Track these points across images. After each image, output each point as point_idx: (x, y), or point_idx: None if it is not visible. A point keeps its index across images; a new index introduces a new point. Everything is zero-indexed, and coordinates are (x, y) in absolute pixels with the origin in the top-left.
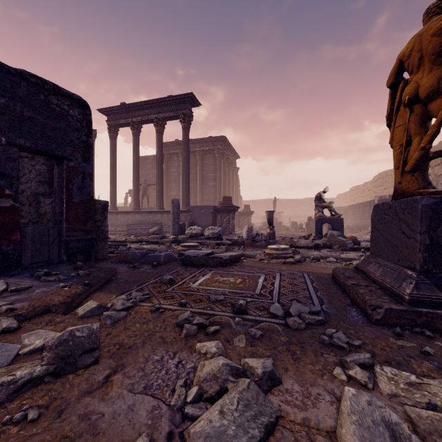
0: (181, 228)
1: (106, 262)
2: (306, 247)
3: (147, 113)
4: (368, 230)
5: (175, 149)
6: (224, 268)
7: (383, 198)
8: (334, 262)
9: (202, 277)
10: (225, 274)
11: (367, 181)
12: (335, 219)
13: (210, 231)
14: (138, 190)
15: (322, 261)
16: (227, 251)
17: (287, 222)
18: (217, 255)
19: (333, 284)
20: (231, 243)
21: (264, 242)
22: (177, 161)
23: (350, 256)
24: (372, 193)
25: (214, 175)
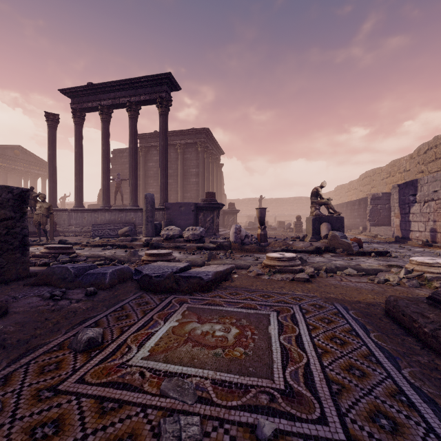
0: (156, 229)
1: (16, 286)
2: (306, 251)
3: (118, 96)
4: (359, 230)
5: (153, 141)
6: (206, 297)
7: (376, 196)
8: (356, 275)
9: (162, 324)
10: (206, 313)
11: (353, 180)
12: (334, 218)
13: (191, 232)
14: (108, 185)
15: (339, 274)
16: (210, 259)
17: (272, 222)
18: (195, 273)
19: (402, 332)
20: (215, 247)
21: (254, 245)
22: (155, 155)
23: (374, 266)
24: (358, 191)
25: (196, 171)
